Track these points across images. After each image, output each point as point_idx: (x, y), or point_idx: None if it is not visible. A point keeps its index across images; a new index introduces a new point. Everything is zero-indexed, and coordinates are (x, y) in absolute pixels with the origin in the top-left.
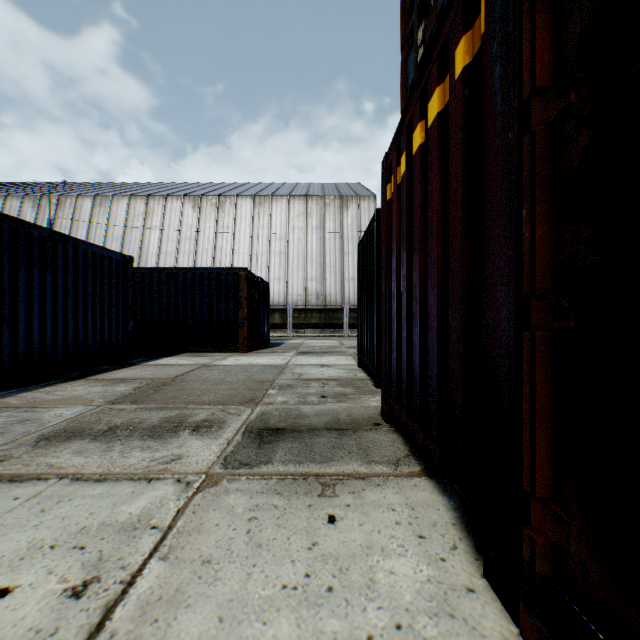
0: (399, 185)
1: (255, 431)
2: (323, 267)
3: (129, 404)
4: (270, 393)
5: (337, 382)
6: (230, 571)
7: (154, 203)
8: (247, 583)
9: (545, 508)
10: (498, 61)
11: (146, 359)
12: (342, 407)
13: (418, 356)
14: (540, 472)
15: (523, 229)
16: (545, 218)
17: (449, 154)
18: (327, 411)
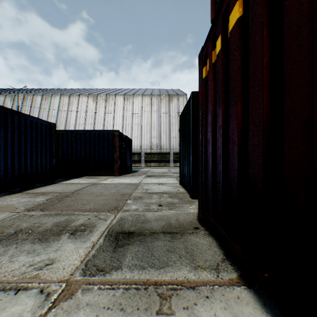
0: (214, 64)
1: (114, 234)
2: (160, 131)
3: (38, 211)
4: (128, 202)
5: (168, 195)
6: None
7: (73, 98)
8: None
9: None
10: None
11: (62, 180)
12: (172, 213)
13: (236, 187)
14: None
15: None
16: None
17: None
18: (163, 217)
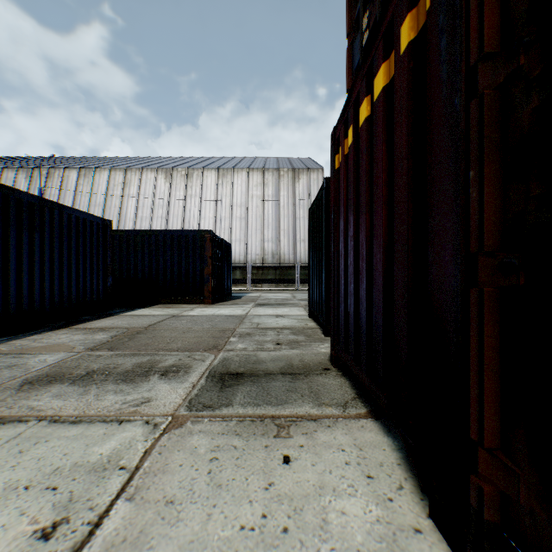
0: (346, 155)
1: (217, 375)
2: (278, 230)
3: (106, 351)
4: (231, 341)
5: (290, 331)
6: (192, 512)
7: (131, 174)
8: (207, 524)
9: (493, 458)
10: (444, 32)
11: (123, 310)
12: (295, 353)
13: (364, 309)
14: (488, 423)
15: (470, 189)
16: (493, 178)
17: (394, 124)
18: (282, 357)
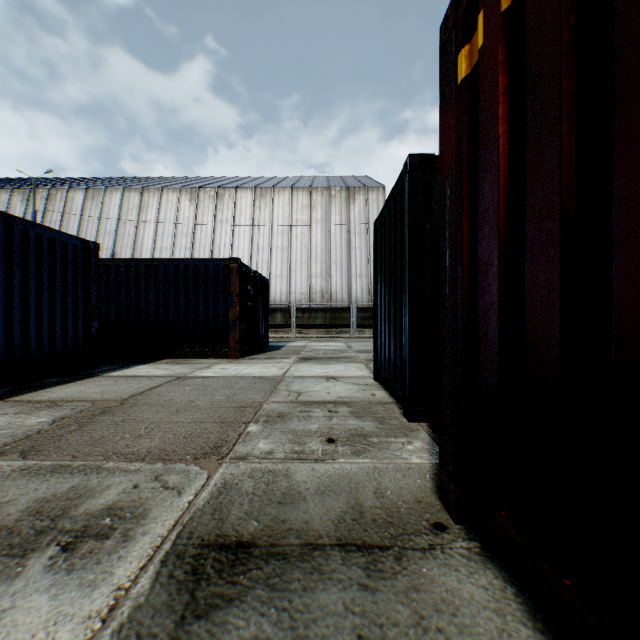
0: (507, 12)
1: (190, 552)
2: (328, 263)
3: (14, 458)
4: (249, 431)
5: (350, 408)
6: None
7: (149, 196)
8: None
9: None
10: None
11: (114, 368)
12: (363, 468)
13: None
14: None
15: None
16: None
17: None
18: (338, 480)
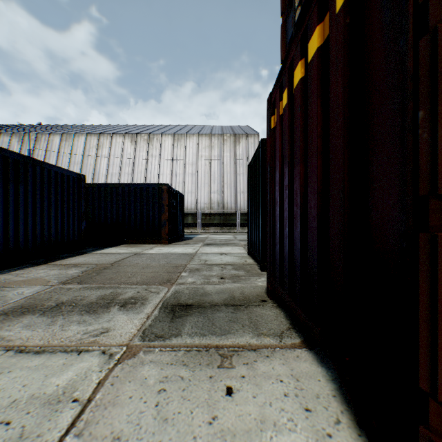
0: (281, 116)
1: (169, 307)
2: (222, 184)
3: (76, 284)
4: (183, 275)
5: (232, 266)
6: None
7: (103, 139)
8: None
9: None
10: None
11: (95, 249)
12: (236, 286)
13: (299, 250)
14: (441, 375)
15: (420, 130)
16: None
17: (329, 79)
18: (225, 290)
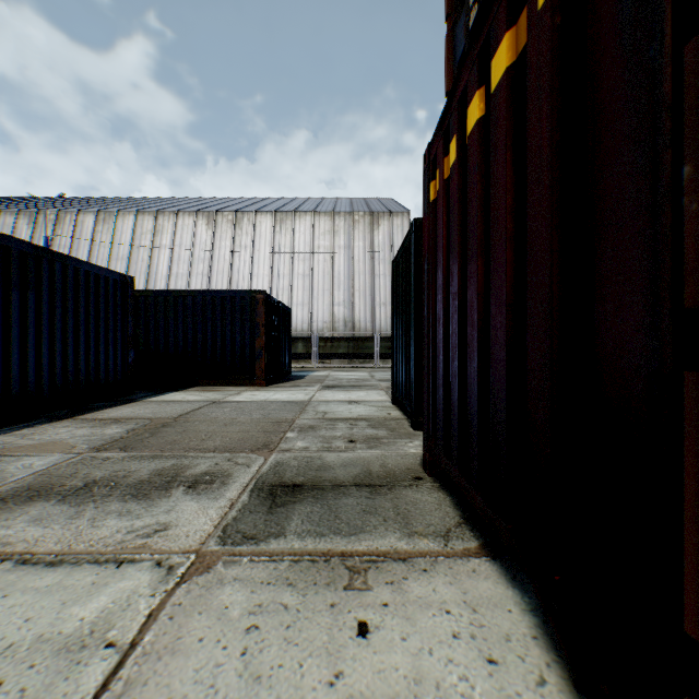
0: (447, 180)
1: (266, 488)
2: (351, 291)
3: (117, 451)
4: (288, 437)
5: (368, 422)
6: None
7: (164, 220)
8: None
9: None
10: None
11: (149, 394)
12: (374, 455)
13: (475, 397)
14: None
15: (685, 198)
16: None
17: (527, 118)
18: (356, 460)
